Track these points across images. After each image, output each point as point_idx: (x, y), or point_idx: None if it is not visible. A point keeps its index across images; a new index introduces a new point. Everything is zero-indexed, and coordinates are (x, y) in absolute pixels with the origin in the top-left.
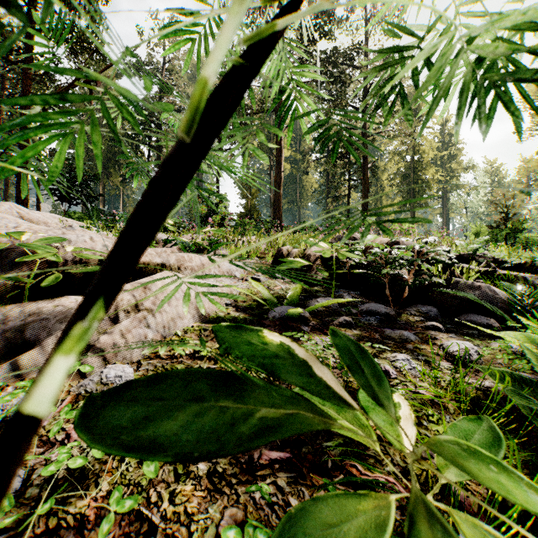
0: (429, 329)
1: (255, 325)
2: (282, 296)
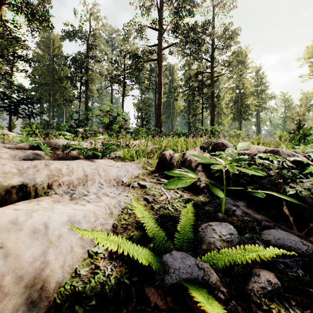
0: None
1: (132, 310)
2: (169, 213)
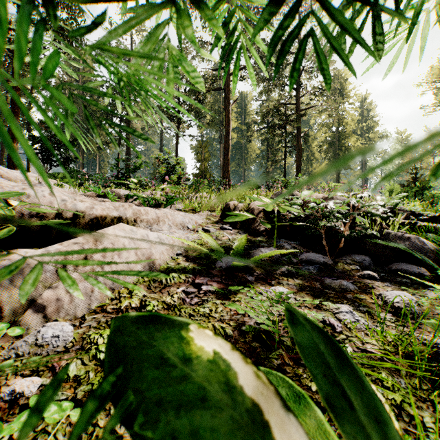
0: (365, 278)
1: (203, 275)
2: (229, 246)
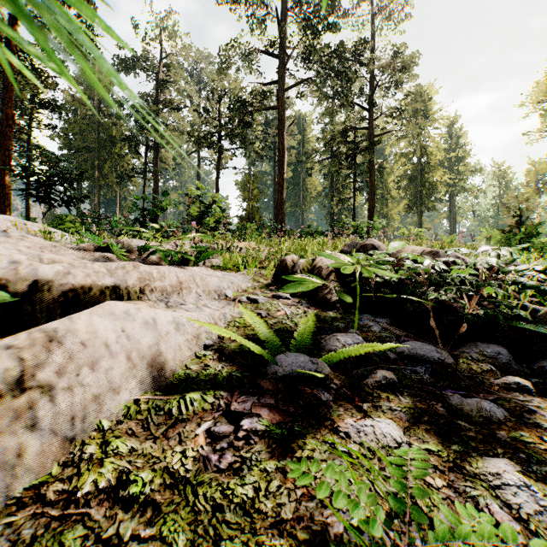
0: (511, 390)
1: (246, 391)
2: (287, 327)
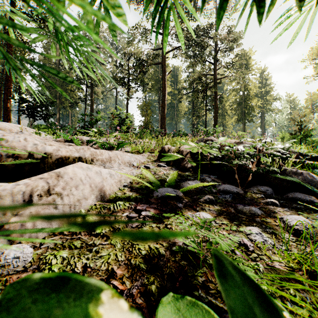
0: (268, 205)
1: (143, 203)
2: (164, 179)
